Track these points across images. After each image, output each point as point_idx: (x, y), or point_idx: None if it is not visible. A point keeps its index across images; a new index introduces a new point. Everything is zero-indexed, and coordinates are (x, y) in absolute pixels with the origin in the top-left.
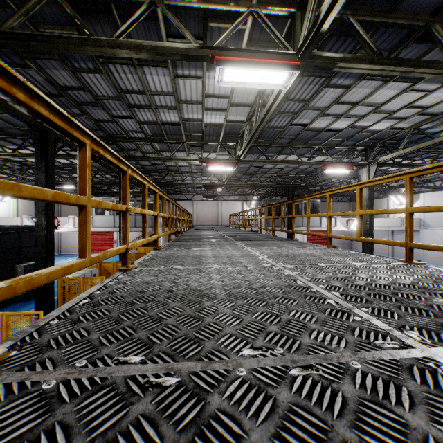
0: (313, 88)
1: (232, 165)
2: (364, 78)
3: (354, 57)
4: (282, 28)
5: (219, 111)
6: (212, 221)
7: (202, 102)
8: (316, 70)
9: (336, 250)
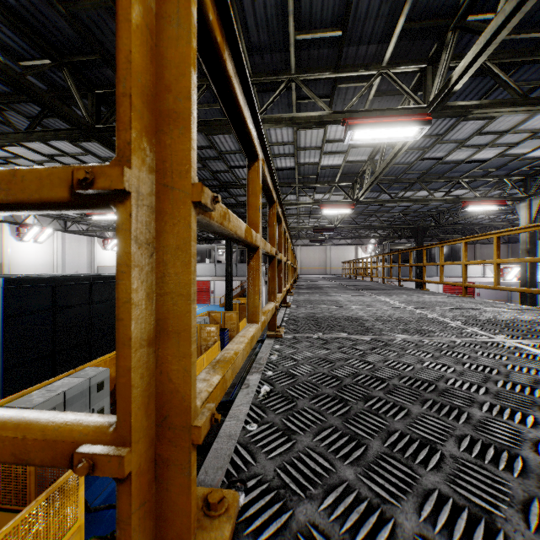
0: (447, 122)
1: (350, 207)
2: None
3: (492, 102)
4: (412, 78)
5: (339, 154)
6: (319, 269)
7: (321, 148)
8: None
9: (472, 299)
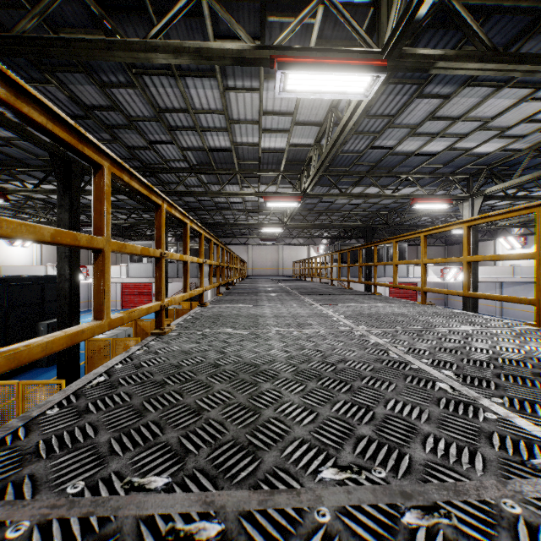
0: (400, 99)
1: (297, 200)
2: (469, 84)
3: (459, 53)
4: (362, 21)
5: (280, 133)
6: (271, 270)
7: (259, 122)
8: (406, 76)
9: (435, 309)
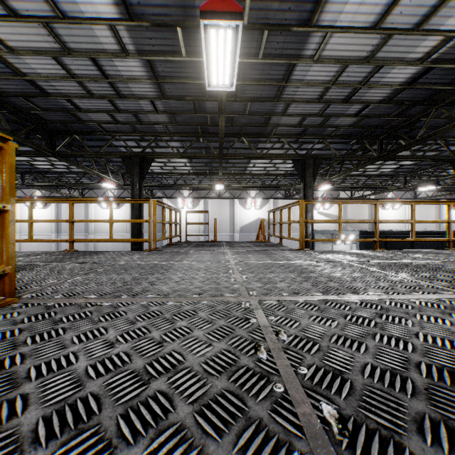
0: None
1: None
2: None
3: None
4: None
5: None
6: None
7: None
8: None
9: None
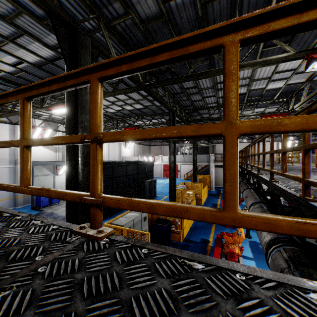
0: None
1: (286, 115)
2: None
3: None
4: None
5: (282, 80)
6: None
7: (270, 77)
8: None
9: None
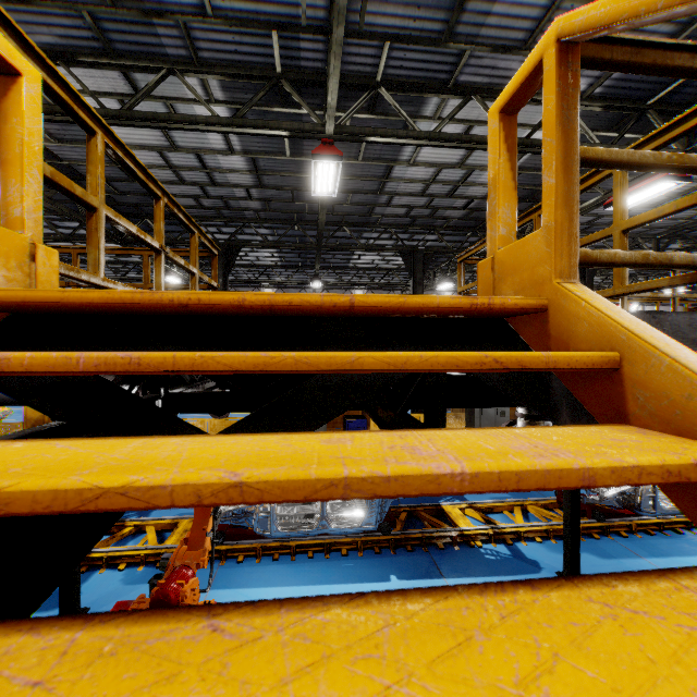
0: None
1: None
2: None
3: None
4: None
5: None
6: None
7: None
8: None
9: None
